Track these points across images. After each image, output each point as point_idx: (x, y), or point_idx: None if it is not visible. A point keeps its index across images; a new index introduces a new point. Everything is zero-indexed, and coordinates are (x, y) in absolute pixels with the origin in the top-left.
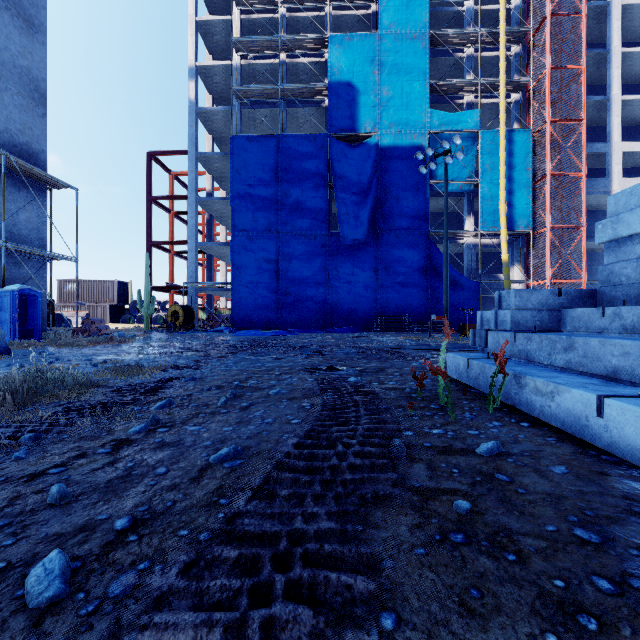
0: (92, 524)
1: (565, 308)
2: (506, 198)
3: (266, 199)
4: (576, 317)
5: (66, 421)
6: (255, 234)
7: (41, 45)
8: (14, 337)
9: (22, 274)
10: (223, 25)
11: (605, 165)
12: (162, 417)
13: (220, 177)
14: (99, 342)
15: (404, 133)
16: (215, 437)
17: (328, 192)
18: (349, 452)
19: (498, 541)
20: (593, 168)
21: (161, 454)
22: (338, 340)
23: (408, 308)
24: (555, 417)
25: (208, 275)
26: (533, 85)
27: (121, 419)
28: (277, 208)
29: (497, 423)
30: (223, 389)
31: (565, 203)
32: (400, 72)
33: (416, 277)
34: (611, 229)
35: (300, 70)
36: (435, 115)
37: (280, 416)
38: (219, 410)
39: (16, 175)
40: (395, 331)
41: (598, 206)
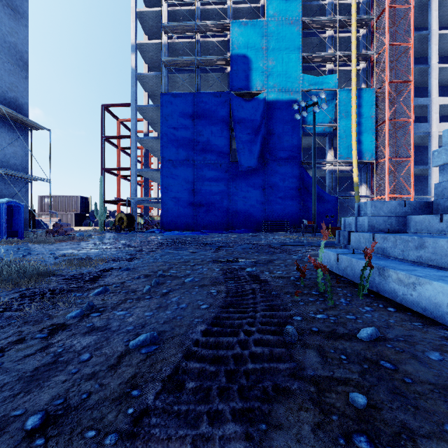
0: (4, 422)
1: (409, 215)
2: (356, 137)
3: (186, 138)
4: (418, 222)
5: (17, 307)
6: (178, 163)
7: (24, 27)
8: (3, 236)
9: (10, 191)
10: (155, 14)
11: (426, 114)
12: (97, 302)
13: (153, 123)
14: (64, 240)
15: (284, 91)
16: (137, 322)
17: (230, 133)
18: (250, 340)
19: (403, 446)
20: (418, 116)
21: (88, 339)
22: (237, 238)
23: (287, 215)
24: (417, 304)
25: (145, 192)
26: (376, 57)
27: (63, 305)
28: (193, 144)
29: (368, 308)
30: (149, 277)
31: (398, 141)
32: (281, 47)
33: (292, 193)
34: (445, 155)
35: (210, 46)
36: (306, 78)
37: (192, 302)
38: (144, 296)
39: (6, 120)
40: (277, 232)
41: (421, 143)
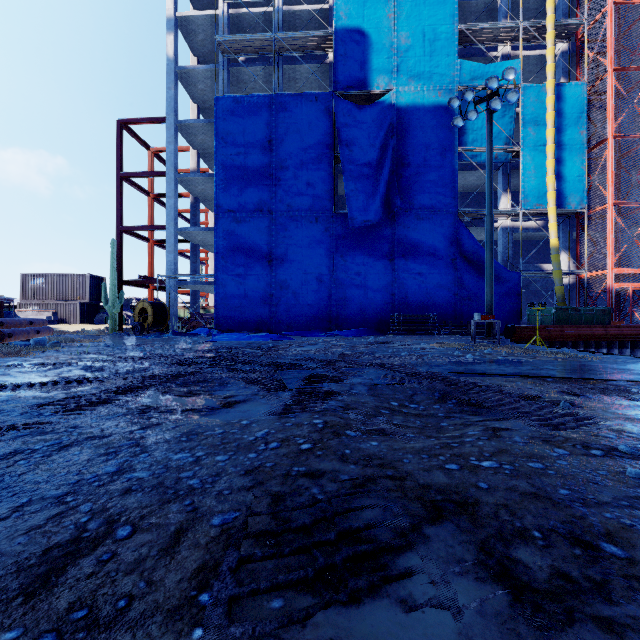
0: None
1: None
2: (554, 169)
3: (257, 173)
4: None
5: None
6: (244, 215)
7: None
8: None
9: None
10: None
11: None
12: None
13: (207, 154)
14: None
15: (427, 90)
16: None
17: (333, 163)
18: None
19: None
20: None
21: None
22: (348, 349)
23: (431, 305)
24: None
25: (192, 268)
26: (587, 29)
27: None
28: (271, 183)
29: None
30: None
31: (624, 176)
32: (422, 15)
33: (441, 267)
34: None
35: (299, 21)
36: (465, 67)
37: None
38: None
39: None
40: (417, 334)
41: None
